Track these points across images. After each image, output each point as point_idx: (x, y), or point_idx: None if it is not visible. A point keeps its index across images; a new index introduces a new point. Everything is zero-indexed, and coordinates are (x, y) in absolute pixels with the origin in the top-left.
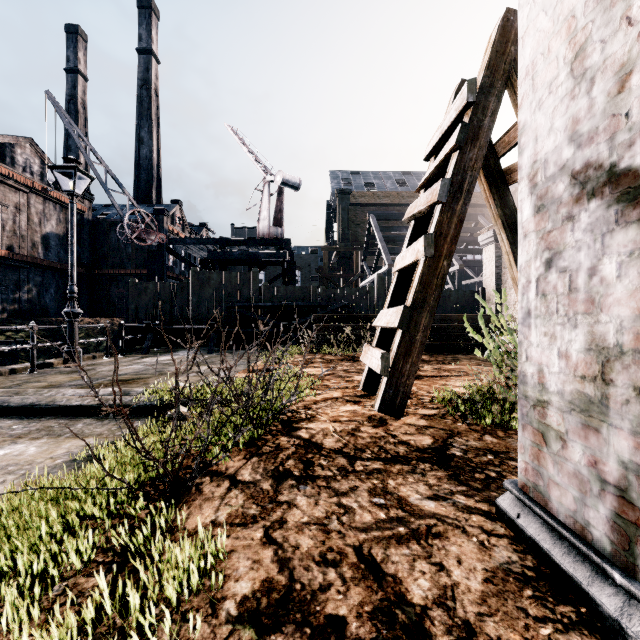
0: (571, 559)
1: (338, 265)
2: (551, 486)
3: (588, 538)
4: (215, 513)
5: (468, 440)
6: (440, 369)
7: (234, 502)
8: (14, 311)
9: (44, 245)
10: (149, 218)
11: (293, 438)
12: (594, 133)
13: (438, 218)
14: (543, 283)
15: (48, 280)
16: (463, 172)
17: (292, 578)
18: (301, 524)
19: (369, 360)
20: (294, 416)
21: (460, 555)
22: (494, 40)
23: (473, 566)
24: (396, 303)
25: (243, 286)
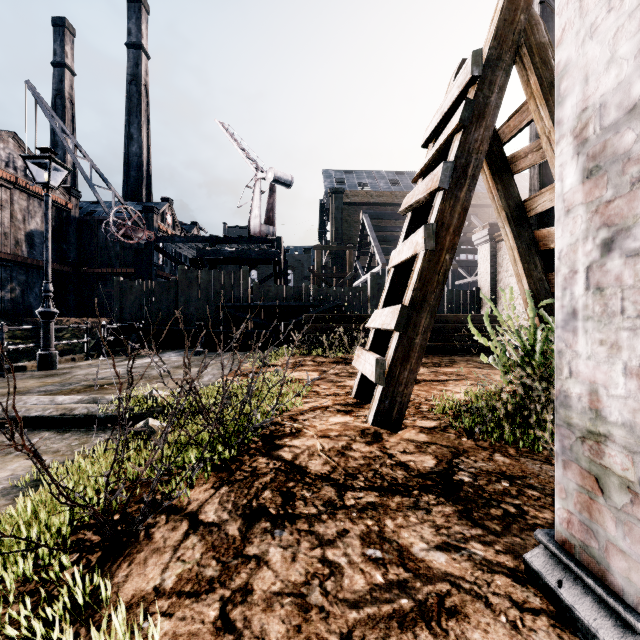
0: None
1: (331, 265)
2: (612, 552)
3: None
4: (162, 574)
5: (476, 461)
6: (437, 372)
7: (189, 556)
8: None
9: (28, 243)
10: (136, 215)
11: (273, 459)
12: None
13: (439, 206)
14: (598, 273)
15: (32, 279)
16: (467, 155)
17: None
18: (271, 595)
19: (362, 365)
20: (277, 430)
21: None
22: (502, 7)
23: None
24: (392, 302)
25: (233, 285)
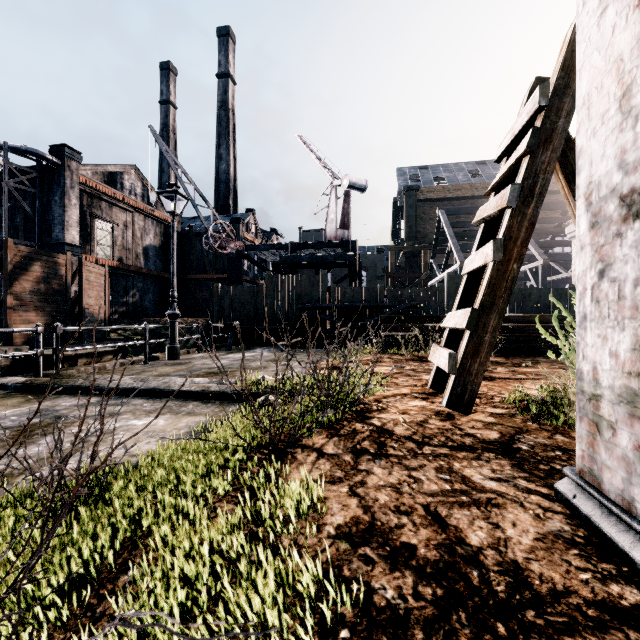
0: (617, 530)
1: (405, 264)
2: (603, 469)
3: (633, 512)
4: (309, 473)
5: (537, 437)
6: (515, 372)
7: (323, 467)
8: (123, 313)
9: (145, 256)
10: (229, 228)
11: (367, 425)
12: (638, 163)
13: (507, 223)
14: (597, 291)
15: (147, 286)
16: (534, 176)
17: (374, 518)
18: (378, 486)
19: (437, 359)
20: (366, 407)
21: (515, 520)
22: (569, 40)
23: (526, 529)
24: (465, 305)
25: (312, 288)
